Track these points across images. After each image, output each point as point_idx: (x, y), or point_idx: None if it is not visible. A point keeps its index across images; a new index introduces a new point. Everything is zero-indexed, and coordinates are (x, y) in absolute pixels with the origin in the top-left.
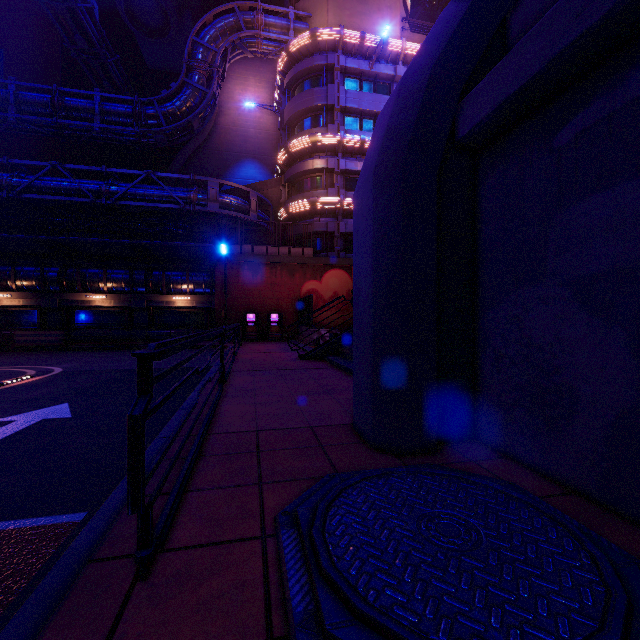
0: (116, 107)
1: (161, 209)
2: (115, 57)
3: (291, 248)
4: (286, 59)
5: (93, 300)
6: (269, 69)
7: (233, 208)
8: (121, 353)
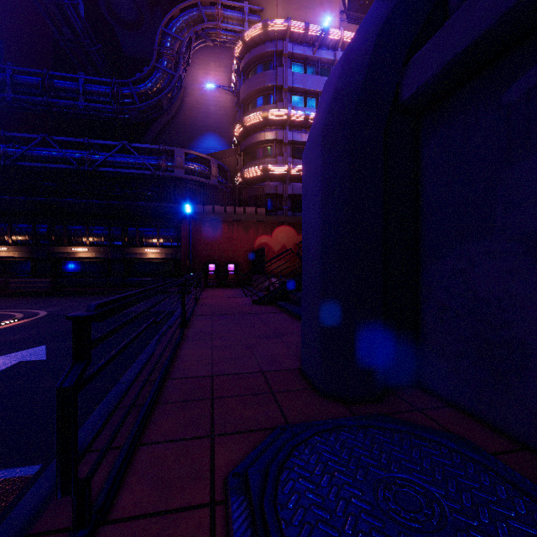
0: (97, 88)
1: (135, 174)
2: (97, 46)
3: (246, 208)
4: (242, 47)
5: (77, 252)
6: (227, 56)
7: (196, 174)
8: (100, 298)
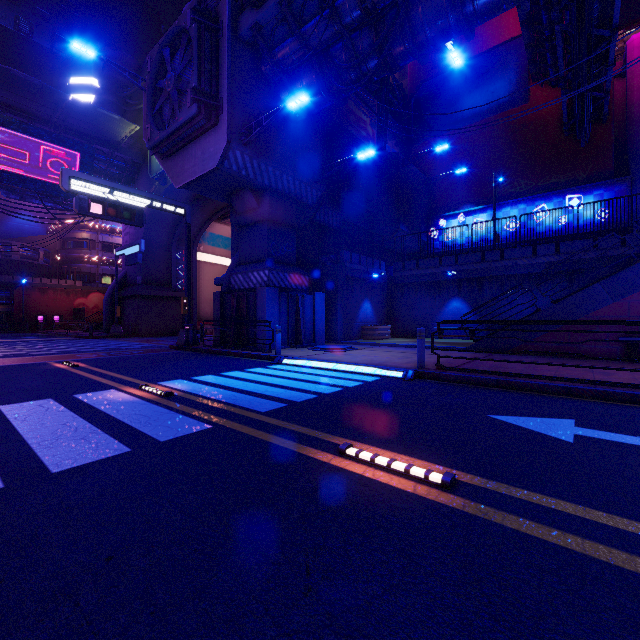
0: None
1: None
2: None
3: (68, 280)
4: None
5: None
6: None
7: (28, 257)
8: None
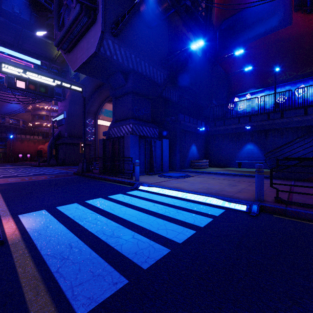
0: None
1: None
2: None
3: (34, 136)
4: None
5: None
6: None
7: (14, 124)
8: None
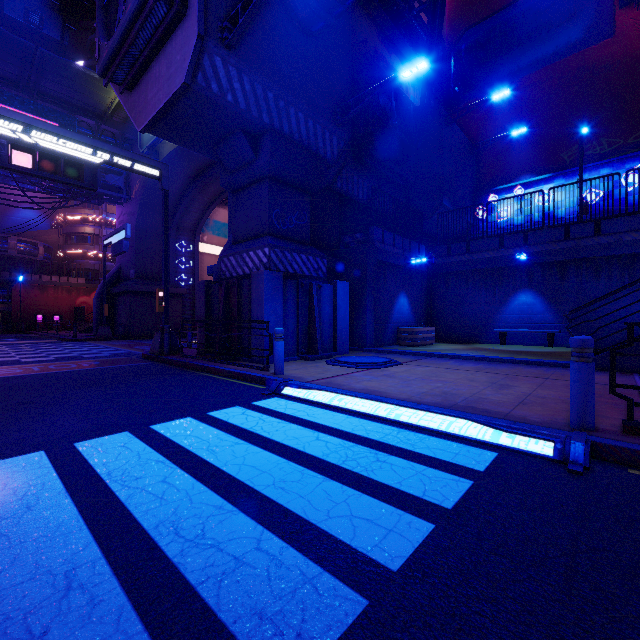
0: None
1: None
2: None
3: (69, 278)
4: None
5: None
6: None
7: (27, 253)
8: None
